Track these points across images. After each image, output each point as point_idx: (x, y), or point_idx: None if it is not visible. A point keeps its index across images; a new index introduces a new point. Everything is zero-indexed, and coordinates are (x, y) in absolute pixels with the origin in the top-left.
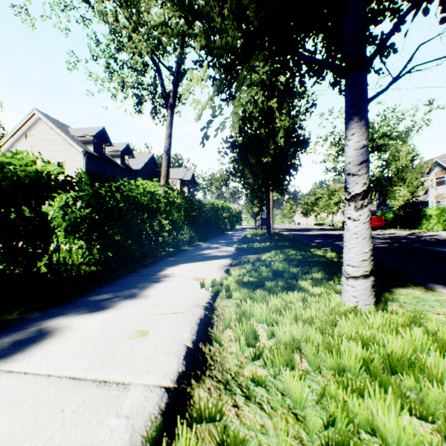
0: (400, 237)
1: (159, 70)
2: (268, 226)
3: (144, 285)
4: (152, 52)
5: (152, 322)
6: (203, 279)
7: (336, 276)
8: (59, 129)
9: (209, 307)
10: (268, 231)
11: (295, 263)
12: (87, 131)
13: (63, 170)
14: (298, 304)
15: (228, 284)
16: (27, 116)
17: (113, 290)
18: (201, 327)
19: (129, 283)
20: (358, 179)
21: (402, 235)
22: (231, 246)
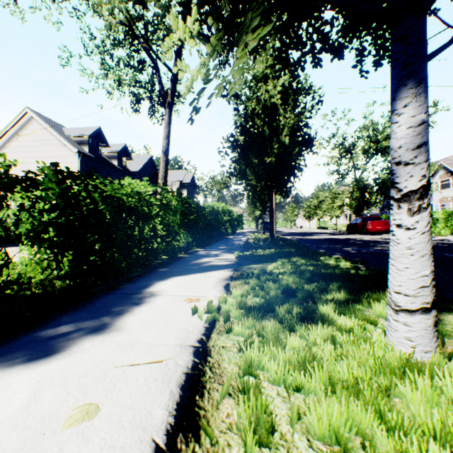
0: None
1: (156, 67)
2: (271, 230)
3: (121, 309)
4: (149, 47)
5: (113, 382)
6: (196, 299)
7: (362, 296)
8: (52, 128)
9: (200, 350)
10: (271, 236)
11: (308, 277)
12: (82, 131)
13: (16, 162)
14: (327, 348)
15: (227, 311)
16: (19, 115)
17: (78, 319)
18: (184, 393)
19: (102, 307)
20: (414, 169)
21: None
22: (231, 253)
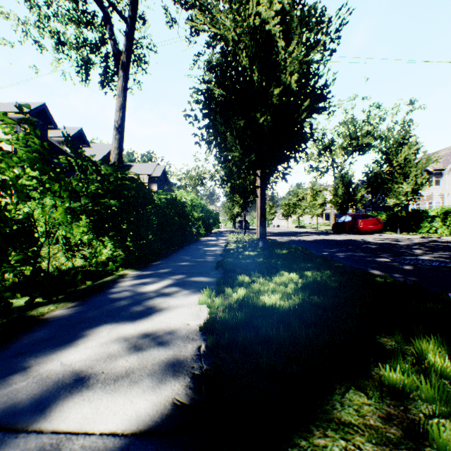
0: (433, 245)
1: (107, 17)
2: (263, 230)
3: None
4: None
5: None
6: None
7: None
8: None
9: None
10: (263, 239)
11: None
12: None
13: None
14: None
15: None
16: None
17: None
18: None
19: None
20: None
21: (427, 242)
22: (195, 288)
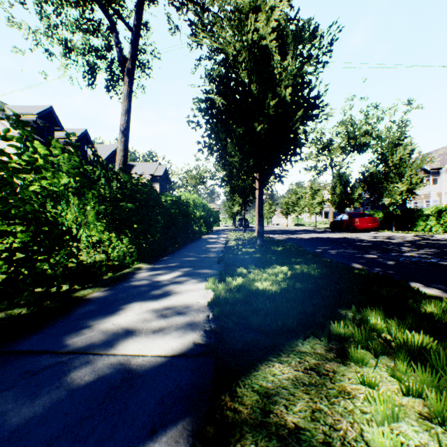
0: (423, 242)
1: (113, 26)
2: (261, 229)
3: None
4: None
5: None
6: None
7: None
8: None
9: None
10: (261, 237)
11: None
12: (28, 109)
13: None
14: None
15: None
16: None
17: None
18: None
19: None
20: None
21: (419, 240)
22: (201, 278)
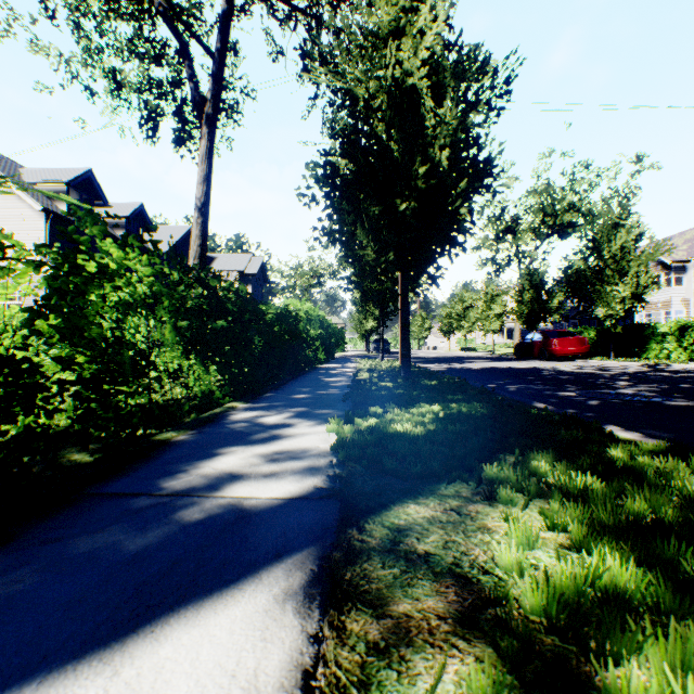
0: (651, 375)
1: (185, 49)
2: (406, 354)
3: None
4: (167, 3)
5: None
6: None
7: None
8: None
9: None
10: (406, 367)
11: None
12: (56, 174)
13: None
14: None
15: None
16: None
17: None
18: None
19: None
20: None
21: (646, 371)
22: (320, 419)
